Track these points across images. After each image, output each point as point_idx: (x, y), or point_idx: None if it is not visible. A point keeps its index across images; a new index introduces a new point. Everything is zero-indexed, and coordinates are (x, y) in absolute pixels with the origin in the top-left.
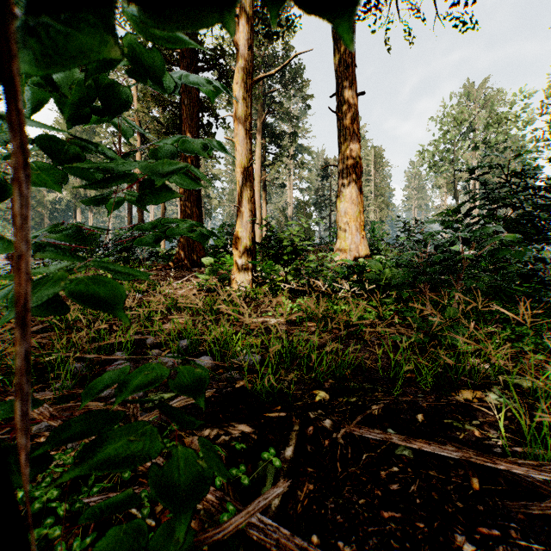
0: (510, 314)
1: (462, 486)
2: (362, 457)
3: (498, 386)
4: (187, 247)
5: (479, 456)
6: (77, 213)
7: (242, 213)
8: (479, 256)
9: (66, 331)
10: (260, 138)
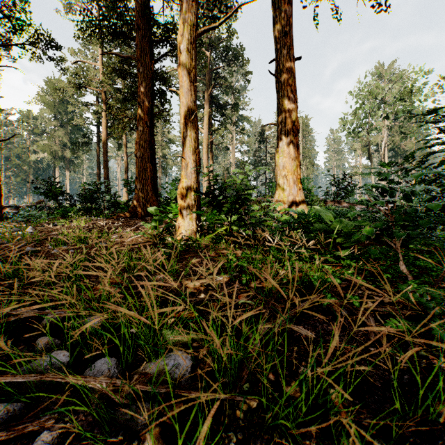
0: None
1: None
2: None
3: None
4: (141, 198)
5: None
6: (55, 171)
7: (187, 163)
8: None
9: None
10: (207, 107)
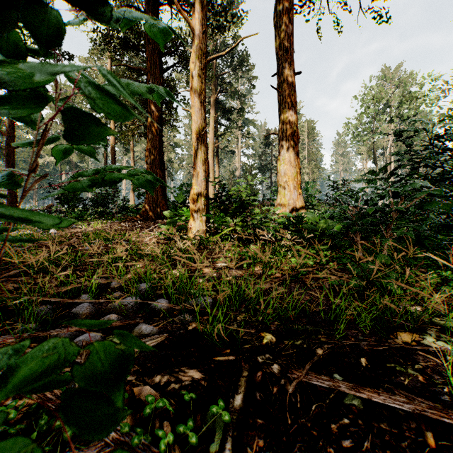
0: (444, 262)
1: (417, 442)
2: (311, 407)
3: (433, 328)
4: (152, 202)
5: (433, 409)
6: (62, 175)
7: (197, 173)
8: (407, 208)
9: (41, 275)
10: (213, 112)
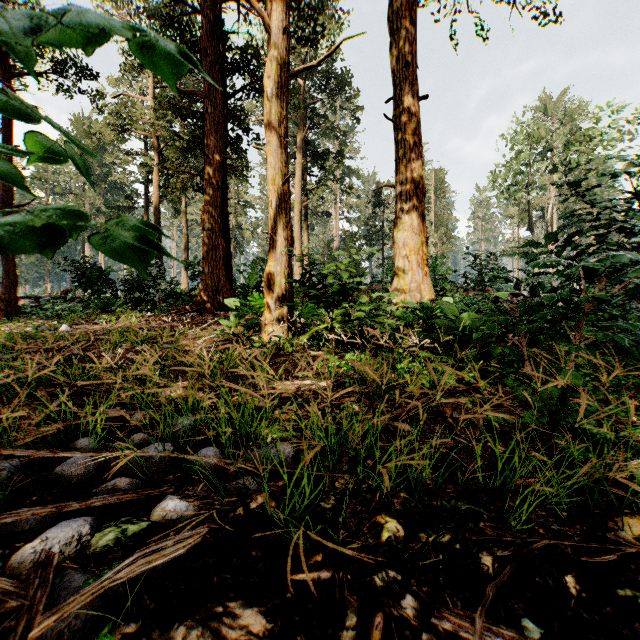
0: None
1: None
2: None
3: None
4: (211, 286)
5: None
6: (85, 247)
7: (275, 242)
8: (612, 296)
9: (27, 401)
10: (300, 157)
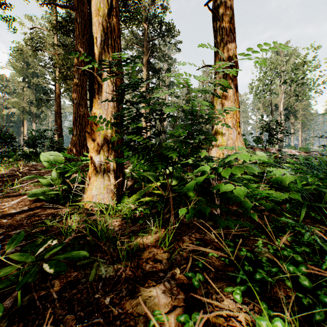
0: None
1: None
2: None
3: None
4: (78, 143)
5: None
6: (24, 123)
7: (101, 86)
8: None
9: None
10: (145, 70)
